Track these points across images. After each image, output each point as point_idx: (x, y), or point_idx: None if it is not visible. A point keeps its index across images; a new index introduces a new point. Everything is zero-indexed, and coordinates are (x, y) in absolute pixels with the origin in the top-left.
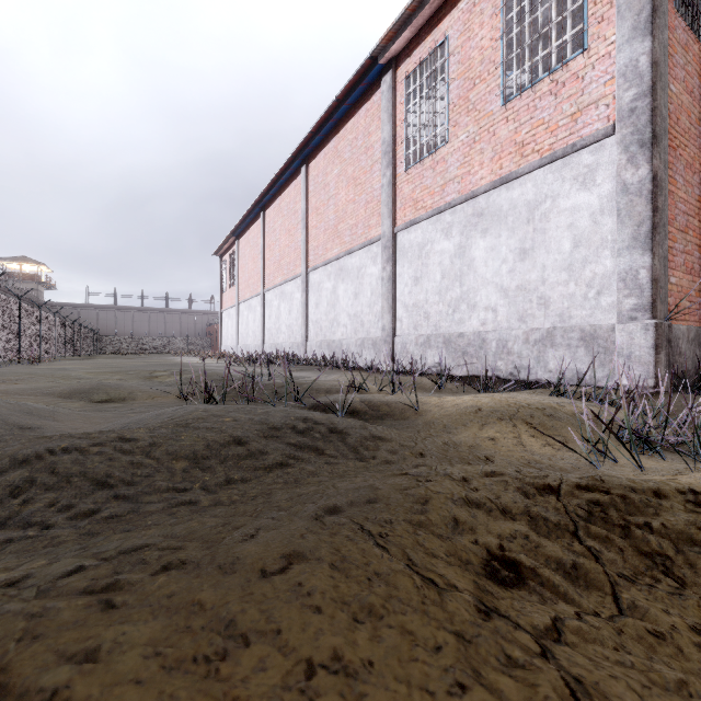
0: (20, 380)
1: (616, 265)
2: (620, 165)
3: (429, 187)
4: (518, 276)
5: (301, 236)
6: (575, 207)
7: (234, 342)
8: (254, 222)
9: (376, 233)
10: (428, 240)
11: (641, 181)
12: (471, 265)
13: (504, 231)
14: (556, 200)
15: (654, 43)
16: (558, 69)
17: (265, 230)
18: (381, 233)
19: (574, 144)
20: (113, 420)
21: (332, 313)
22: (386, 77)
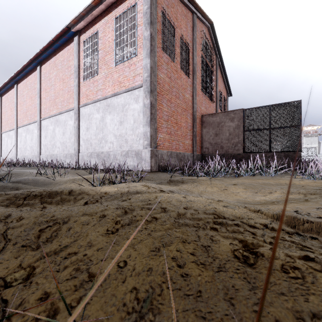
0: None
1: (143, 130)
2: (144, 97)
3: (92, 91)
4: (119, 131)
5: (37, 101)
6: (134, 109)
7: None
8: (11, 89)
9: (72, 106)
10: (92, 113)
11: (148, 104)
12: (106, 125)
13: (115, 113)
14: (129, 105)
15: (151, 61)
16: (130, 59)
17: (18, 94)
18: (74, 107)
19: (133, 87)
20: None
21: (53, 141)
22: (75, 37)
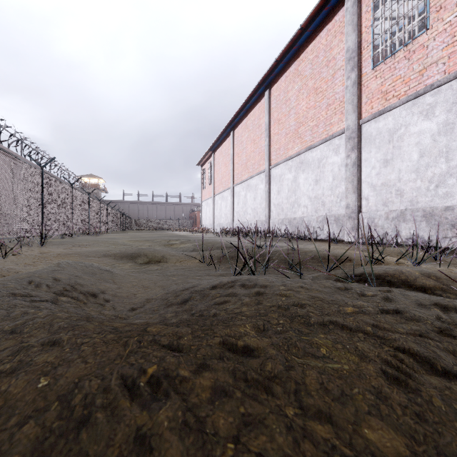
0: (88, 245)
1: None
2: None
3: (403, 77)
4: None
5: (265, 142)
6: None
7: (211, 221)
8: (226, 139)
9: (338, 129)
10: (402, 124)
11: None
12: None
13: None
14: None
15: None
16: None
17: (234, 143)
18: (345, 127)
19: None
20: (161, 284)
21: (293, 197)
22: None
